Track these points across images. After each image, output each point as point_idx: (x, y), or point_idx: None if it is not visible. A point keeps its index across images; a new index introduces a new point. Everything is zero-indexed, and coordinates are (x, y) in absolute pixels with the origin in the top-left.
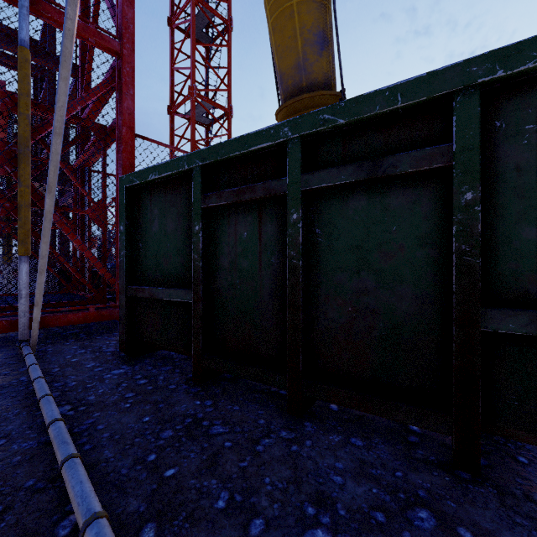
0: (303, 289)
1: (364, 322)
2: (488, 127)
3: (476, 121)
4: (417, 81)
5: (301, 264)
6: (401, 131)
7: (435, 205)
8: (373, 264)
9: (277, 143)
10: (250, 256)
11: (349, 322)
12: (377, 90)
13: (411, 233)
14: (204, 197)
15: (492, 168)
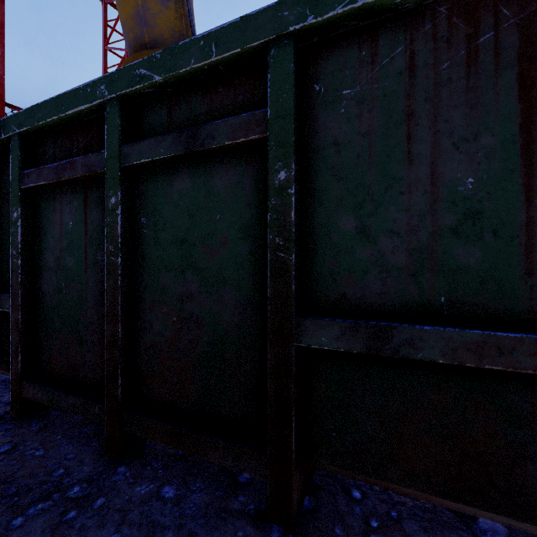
0: (125, 294)
1: (189, 335)
2: (308, 92)
3: (289, 80)
4: (231, 28)
5: (121, 262)
6: (225, 94)
7: (257, 189)
8: (198, 262)
9: (97, 106)
10: (76, 252)
11: (174, 336)
12: (193, 38)
13: (234, 223)
14: (23, 175)
15: (312, 142)
